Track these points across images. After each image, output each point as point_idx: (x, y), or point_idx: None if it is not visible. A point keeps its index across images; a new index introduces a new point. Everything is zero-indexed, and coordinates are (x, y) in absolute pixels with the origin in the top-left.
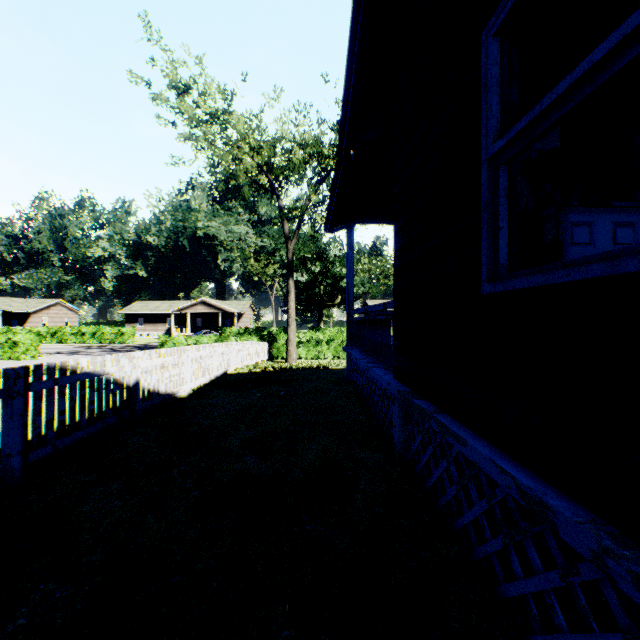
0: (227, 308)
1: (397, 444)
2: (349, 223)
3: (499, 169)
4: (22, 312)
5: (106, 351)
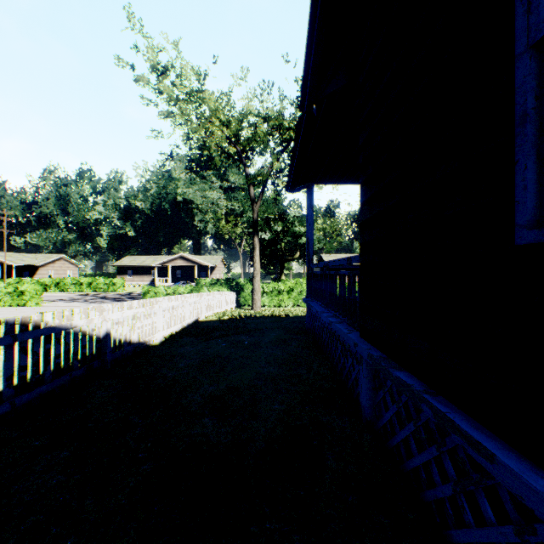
0: (202, 262)
1: (365, 409)
2: (309, 183)
3: None
4: (32, 265)
5: (99, 299)
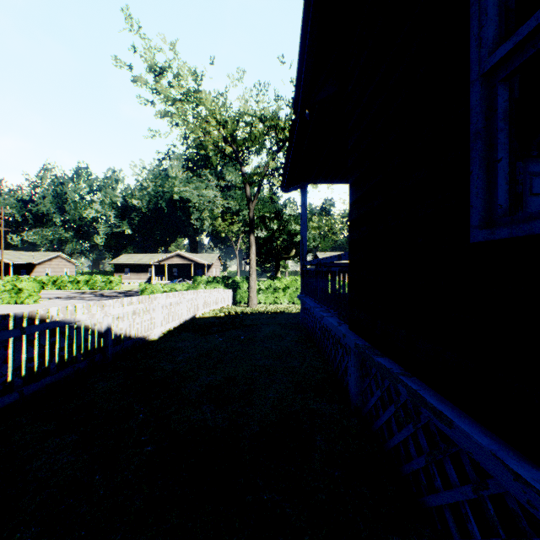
0: (198, 260)
1: (353, 396)
2: (303, 183)
3: (497, 86)
4: (29, 263)
5: (96, 296)
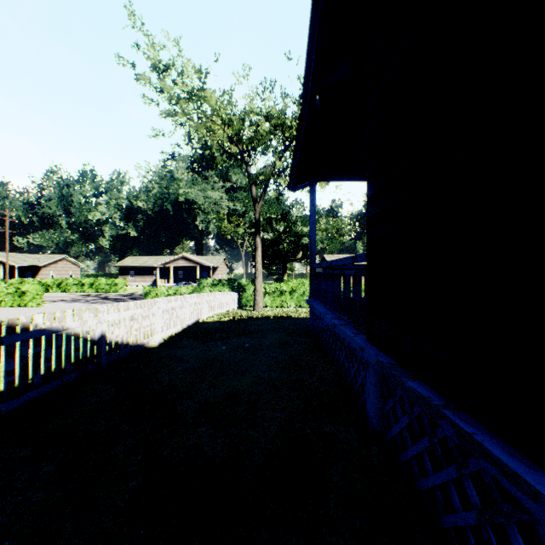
0: (204, 262)
1: (372, 418)
2: (312, 180)
3: None
4: (34, 266)
5: (101, 299)
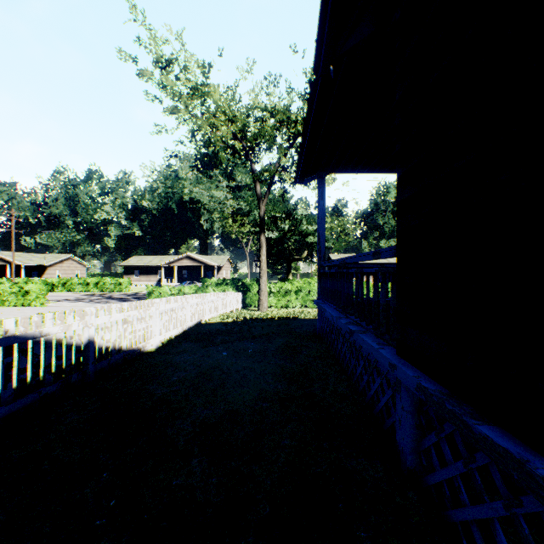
0: (208, 262)
1: (406, 454)
2: (320, 172)
3: None
4: (40, 265)
5: (104, 299)
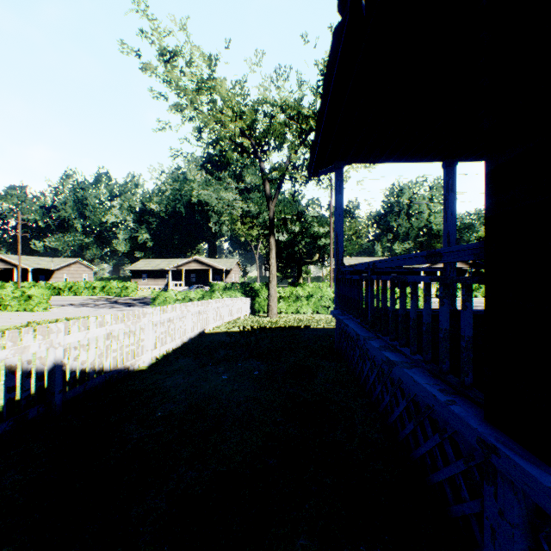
0: (216, 265)
1: None
2: (338, 161)
3: None
4: (48, 269)
5: (110, 303)
